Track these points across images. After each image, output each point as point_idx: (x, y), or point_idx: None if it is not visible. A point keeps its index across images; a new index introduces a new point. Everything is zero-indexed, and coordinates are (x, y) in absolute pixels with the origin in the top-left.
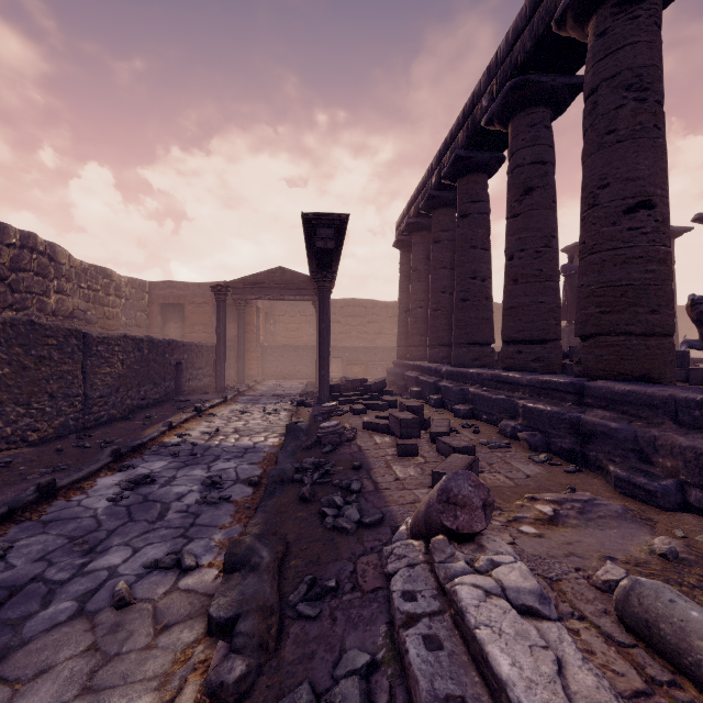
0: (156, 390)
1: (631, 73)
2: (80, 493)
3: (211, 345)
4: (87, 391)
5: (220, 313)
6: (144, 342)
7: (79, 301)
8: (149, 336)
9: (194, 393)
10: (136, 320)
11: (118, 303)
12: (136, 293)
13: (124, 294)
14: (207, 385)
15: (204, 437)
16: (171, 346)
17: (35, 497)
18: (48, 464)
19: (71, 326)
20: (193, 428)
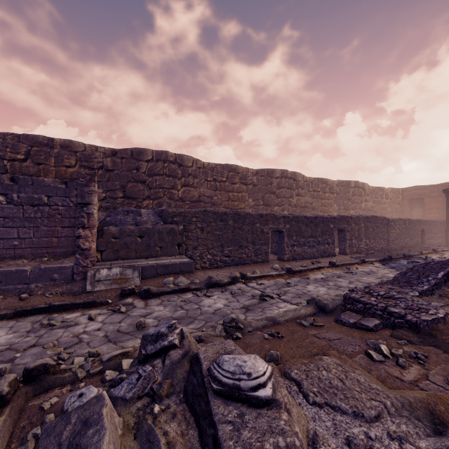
0: (411, 241)
1: None
2: (397, 261)
3: (442, 221)
4: (388, 238)
5: (448, 204)
6: (406, 220)
7: (371, 203)
8: (408, 218)
9: (431, 245)
10: (395, 209)
11: (386, 202)
12: (395, 195)
13: (389, 197)
14: (439, 242)
15: (438, 258)
16: (418, 222)
17: (388, 258)
18: (383, 255)
19: (384, 216)
20: (432, 256)
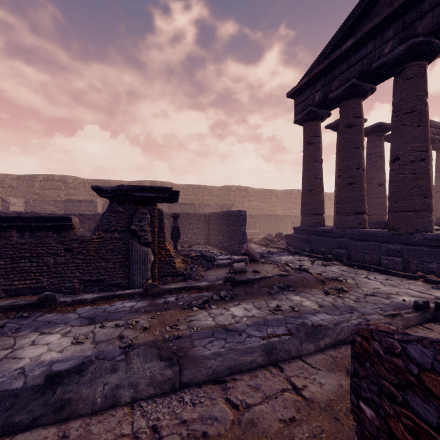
0: None
1: (436, 167)
2: None
3: None
4: None
5: None
6: None
7: None
8: None
9: None
10: None
11: None
12: None
13: None
14: None
15: None
16: None
17: None
18: None
19: None
20: None
